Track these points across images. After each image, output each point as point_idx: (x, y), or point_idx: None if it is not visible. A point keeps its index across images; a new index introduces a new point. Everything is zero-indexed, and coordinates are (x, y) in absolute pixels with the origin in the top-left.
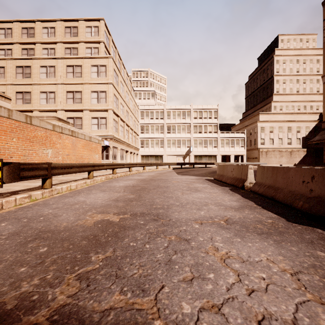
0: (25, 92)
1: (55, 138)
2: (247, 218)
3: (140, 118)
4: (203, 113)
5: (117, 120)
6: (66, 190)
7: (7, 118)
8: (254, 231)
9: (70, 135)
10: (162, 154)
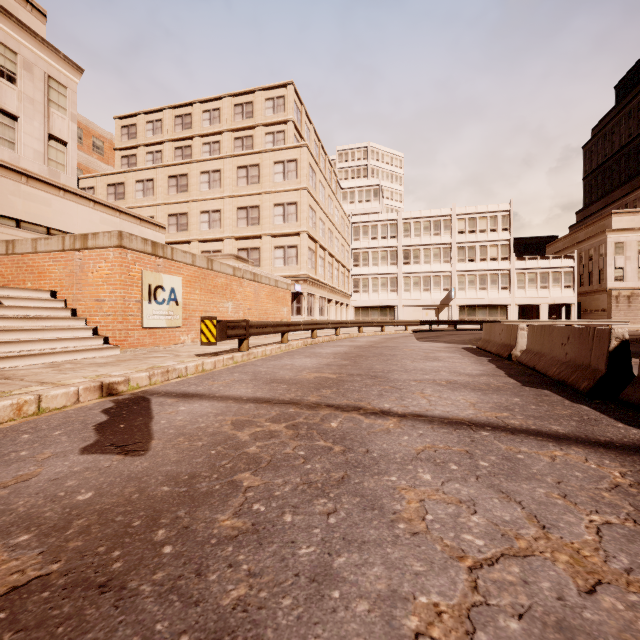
0: (180, 214)
1: (236, 287)
2: (476, 381)
3: (353, 238)
4: (479, 221)
5: (313, 249)
6: (261, 355)
7: (192, 265)
8: (471, 388)
9: (252, 280)
10: (394, 304)
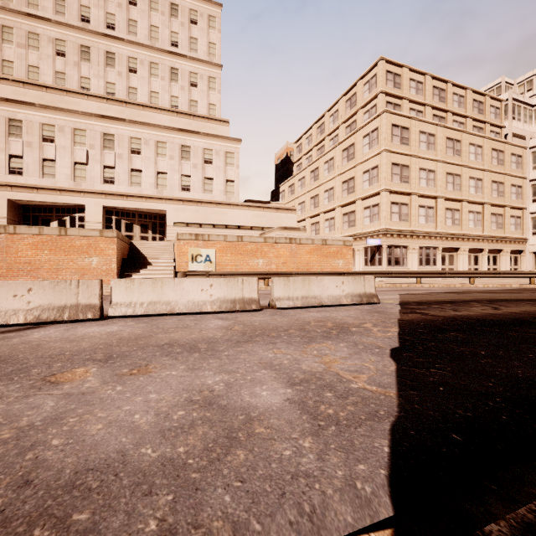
0: (315, 196)
1: (267, 249)
2: None
3: (532, 167)
4: None
5: (405, 201)
6: None
7: (224, 241)
8: None
9: (287, 243)
10: None
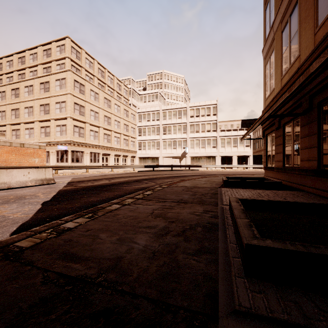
0: (16, 109)
1: None
2: None
3: (138, 121)
4: (201, 110)
5: (82, 126)
6: None
7: None
8: None
9: None
10: (158, 156)
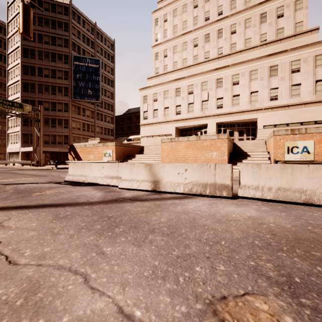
0: None
1: None
2: None
3: None
4: None
5: None
6: None
7: None
8: None
9: None
10: None
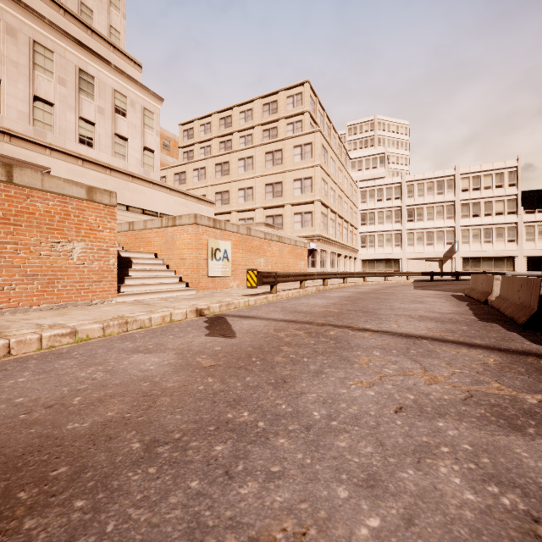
0: (223, 191)
1: (266, 247)
2: (442, 317)
3: (361, 201)
4: (483, 179)
5: (325, 213)
6: (285, 297)
7: (237, 233)
8: (435, 320)
9: (277, 241)
10: (398, 257)
